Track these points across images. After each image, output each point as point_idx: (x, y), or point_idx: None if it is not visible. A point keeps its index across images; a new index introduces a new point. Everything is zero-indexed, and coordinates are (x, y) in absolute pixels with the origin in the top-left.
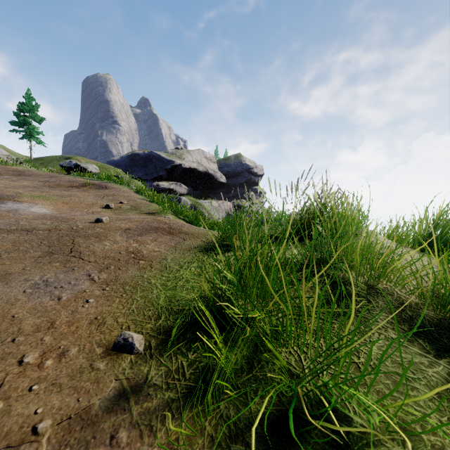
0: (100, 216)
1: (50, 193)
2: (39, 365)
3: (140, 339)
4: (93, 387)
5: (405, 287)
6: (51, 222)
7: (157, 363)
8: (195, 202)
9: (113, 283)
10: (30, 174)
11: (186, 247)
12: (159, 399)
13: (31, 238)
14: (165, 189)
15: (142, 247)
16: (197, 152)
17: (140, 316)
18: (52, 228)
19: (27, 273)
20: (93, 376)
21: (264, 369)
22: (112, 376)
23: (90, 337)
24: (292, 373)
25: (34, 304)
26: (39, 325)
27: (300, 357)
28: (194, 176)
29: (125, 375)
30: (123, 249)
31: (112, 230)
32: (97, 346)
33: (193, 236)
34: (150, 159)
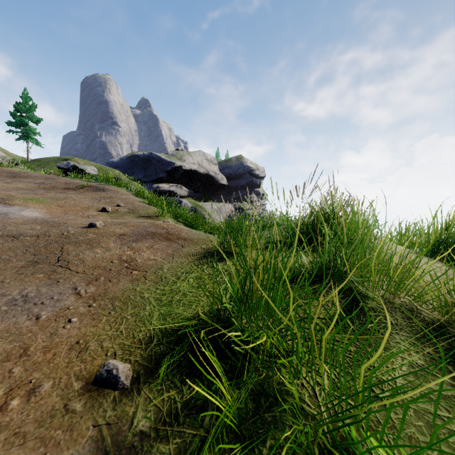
0: (94, 220)
1: (44, 196)
2: (1, 406)
3: (127, 369)
4: (65, 437)
5: (425, 301)
6: (41, 227)
7: (145, 401)
8: (195, 204)
9: (101, 298)
10: (26, 176)
11: (184, 255)
12: (146, 453)
13: (16, 245)
14: (165, 191)
15: (136, 255)
16: (197, 154)
17: (129, 339)
18: (41, 234)
19: (5, 287)
20: (67, 421)
21: (273, 408)
22: (90, 421)
23: (68, 368)
24: (306, 413)
25: (7, 325)
26: (9, 353)
27: (314, 391)
28: (195, 178)
29: (106, 418)
30: (116, 257)
31: (106, 236)
32: (75, 380)
33: (192, 242)
34: (150, 161)
